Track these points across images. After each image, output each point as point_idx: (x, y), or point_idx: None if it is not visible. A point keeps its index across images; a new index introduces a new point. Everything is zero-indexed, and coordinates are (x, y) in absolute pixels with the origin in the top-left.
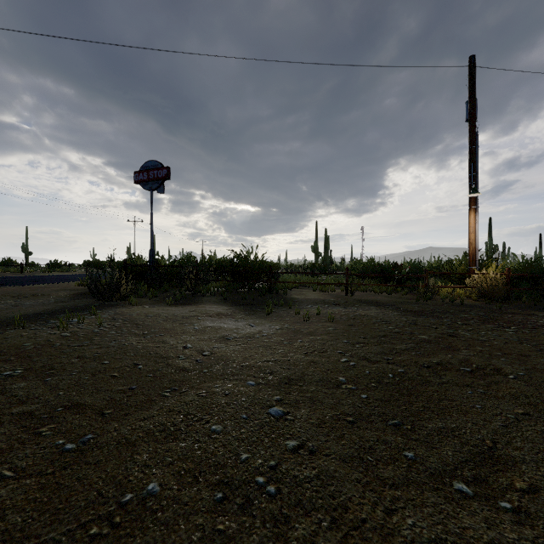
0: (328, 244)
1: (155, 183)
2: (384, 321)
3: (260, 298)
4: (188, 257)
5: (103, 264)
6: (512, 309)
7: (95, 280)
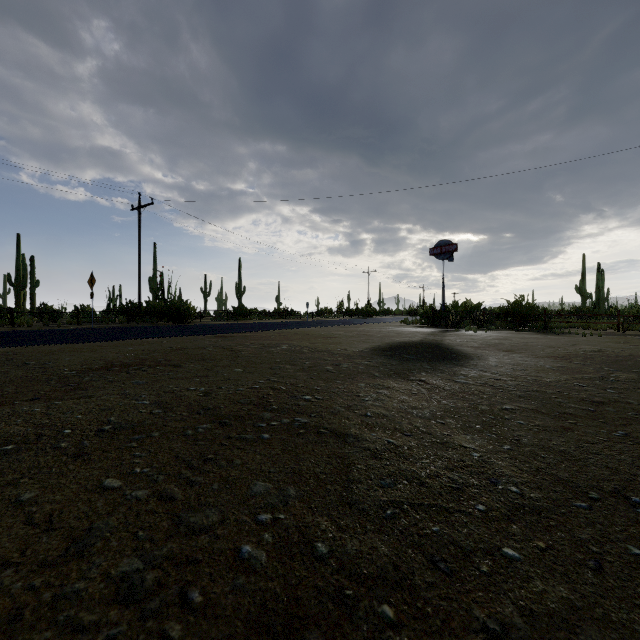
0: (602, 282)
1: (446, 255)
2: (636, 338)
3: (540, 331)
4: (454, 304)
5: (352, 312)
6: None
7: (446, 318)
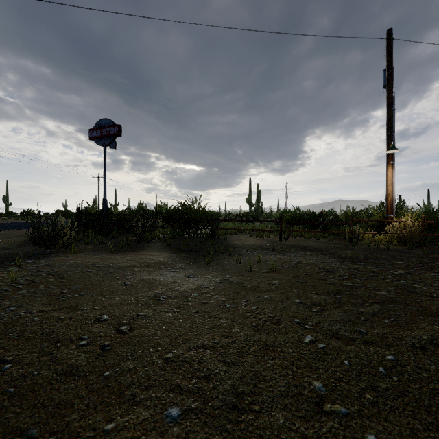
0: (260, 196)
1: (107, 139)
2: (328, 271)
3: (202, 244)
4: (140, 206)
5: (70, 213)
6: (435, 254)
7: (37, 228)
